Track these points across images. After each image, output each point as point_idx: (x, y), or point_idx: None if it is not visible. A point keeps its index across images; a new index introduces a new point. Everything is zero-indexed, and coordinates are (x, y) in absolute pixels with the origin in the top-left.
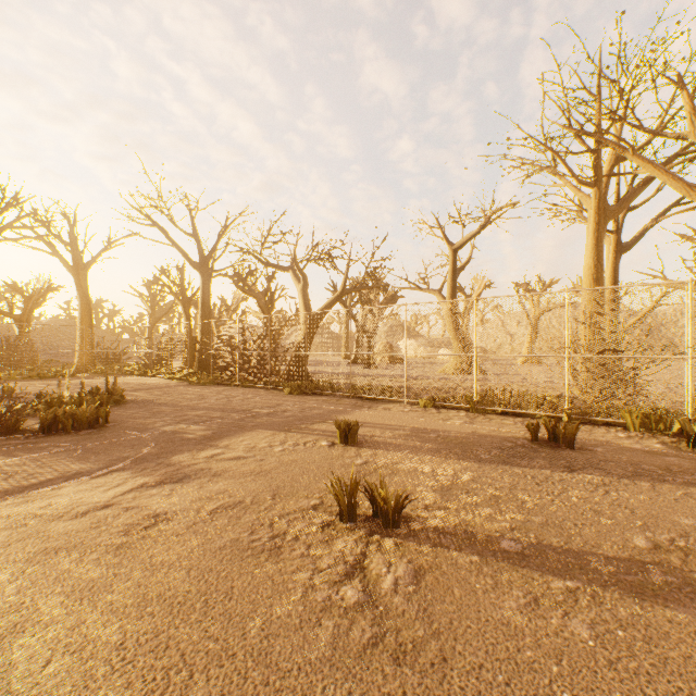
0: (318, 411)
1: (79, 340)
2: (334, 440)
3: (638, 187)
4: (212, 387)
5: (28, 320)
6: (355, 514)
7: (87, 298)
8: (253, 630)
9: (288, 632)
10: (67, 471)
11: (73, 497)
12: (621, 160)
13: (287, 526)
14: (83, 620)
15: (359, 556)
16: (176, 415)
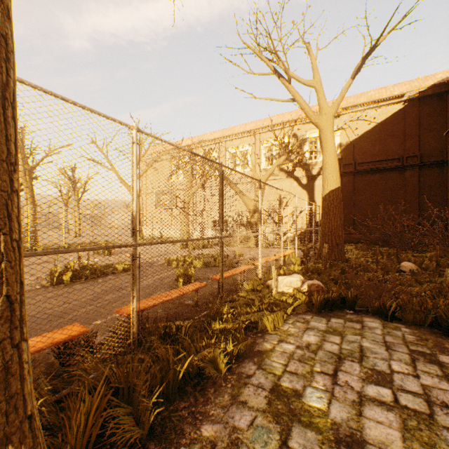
0: None
1: None
2: None
3: None
4: None
5: None
6: None
7: None
8: None
9: None
10: None
11: None
12: None
13: None
14: None
15: None
16: None
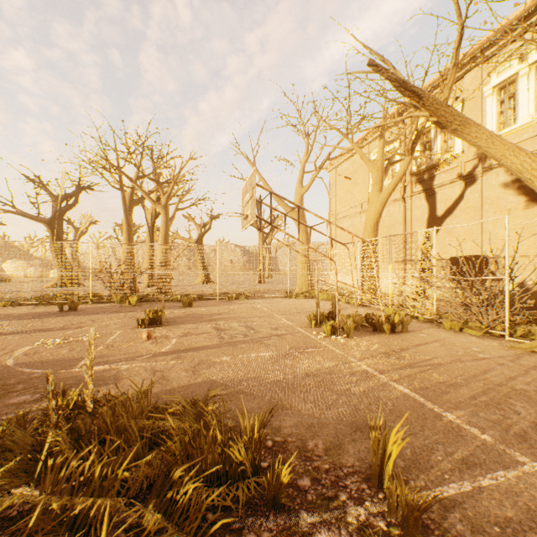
0: None
1: None
2: None
3: (149, 193)
4: None
5: None
6: None
7: None
8: None
9: None
10: None
11: None
12: (140, 178)
13: None
14: None
15: None
16: None
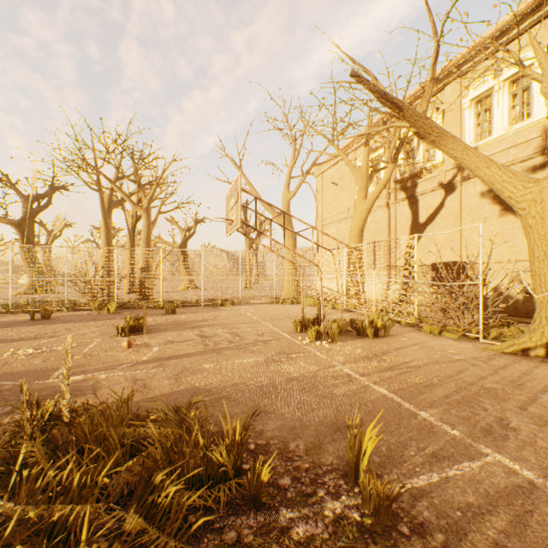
0: None
1: None
2: None
3: (129, 195)
4: None
5: None
6: None
7: None
8: None
9: None
10: None
11: None
12: (120, 179)
13: None
14: None
15: None
16: None
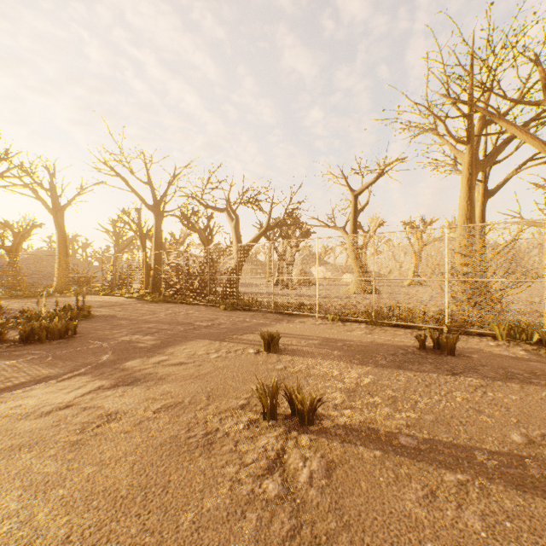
0: (246, 324)
1: (57, 267)
2: (259, 349)
3: (502, 145)
4: (163, 304)
5: (17, 251)
6: (276, 414)
7: (64, 233)
8: (186, 523)
9: (216, 525)
10: (38, 375)
11: (40, 398)
12: (488, 123)
13: (219, 424)
14: (35, 514)
15: (279, 451)
16: (132, 328)
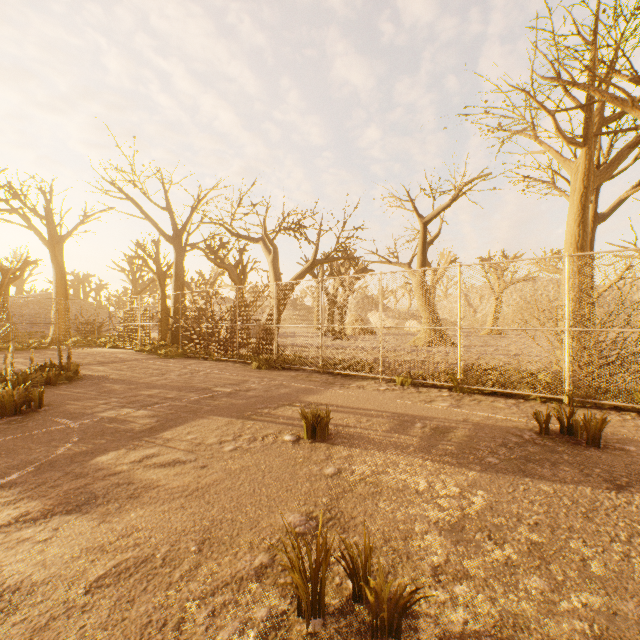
0: (284, 390)
1: (55, 313)
2: (300, 433)
3: (625, 150)
4: (179, 360)
5: (6, 292)
6: (322, 604)
7: (62, 271)
8: None
9: None
10: None
11: None
12: (607, 121)
13: (205, 631)
14: None
15: None
16: (126, 396)
